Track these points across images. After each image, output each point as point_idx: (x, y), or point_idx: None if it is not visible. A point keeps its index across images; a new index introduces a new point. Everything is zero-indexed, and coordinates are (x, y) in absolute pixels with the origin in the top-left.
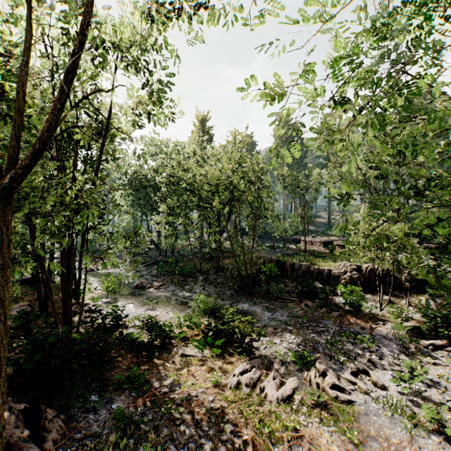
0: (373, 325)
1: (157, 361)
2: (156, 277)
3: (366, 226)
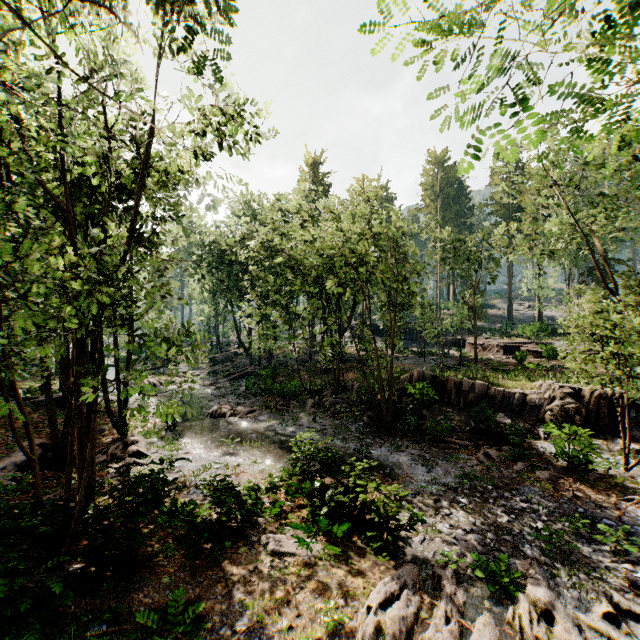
0: (618, 502)
1: (227, 566)
2: (243, 399)
3: (601, 321)
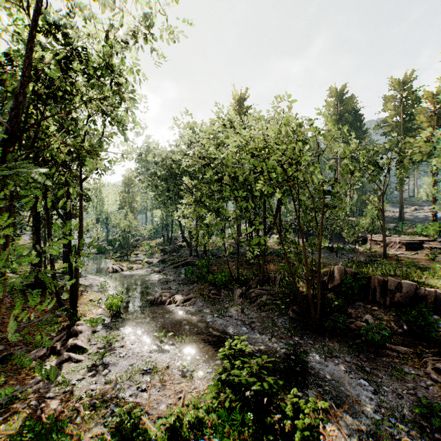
0: None
1: None
2: (182, 286)
3: None
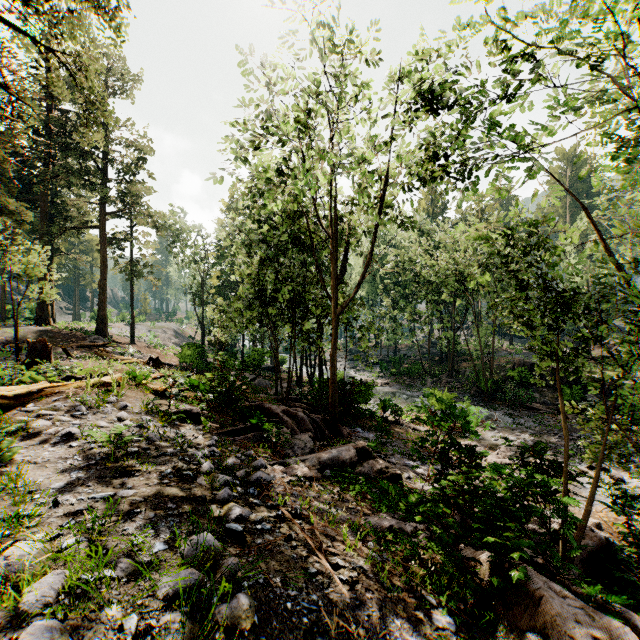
0: None
1: (393, 428)
2: (378, 377)
3: None
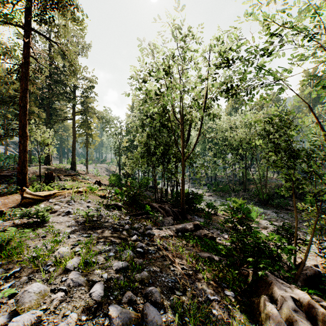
0: None
1: (213, 217)
2: (206, 192)
3: None
